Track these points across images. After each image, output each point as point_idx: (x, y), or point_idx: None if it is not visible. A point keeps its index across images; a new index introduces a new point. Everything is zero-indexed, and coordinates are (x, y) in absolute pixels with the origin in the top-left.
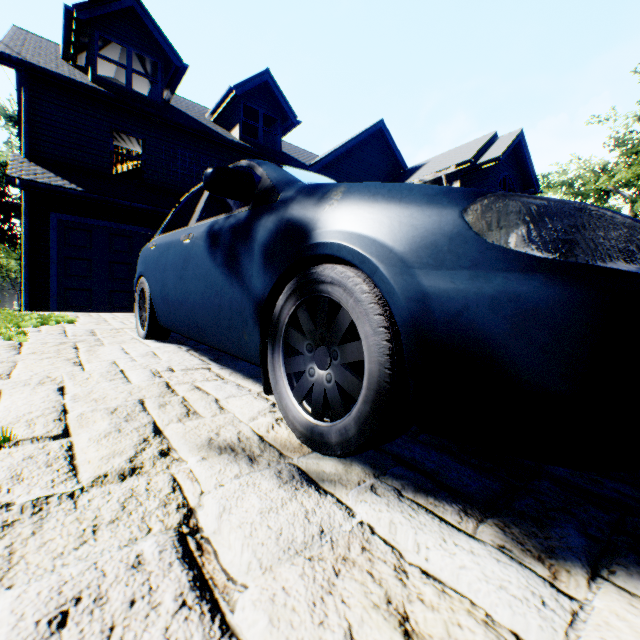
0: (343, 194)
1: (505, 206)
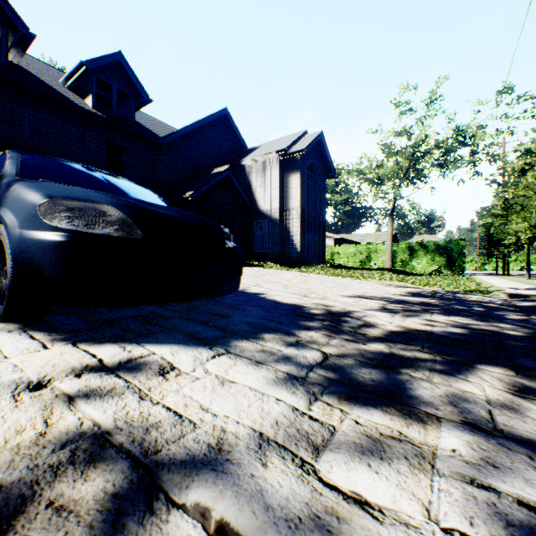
0: (15, 189)
1: (58, 204)
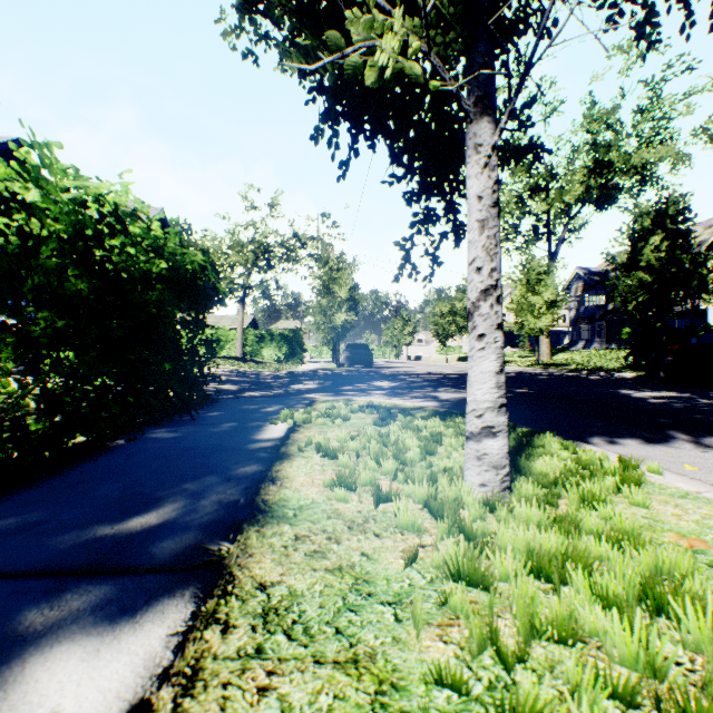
0: None
1: None
